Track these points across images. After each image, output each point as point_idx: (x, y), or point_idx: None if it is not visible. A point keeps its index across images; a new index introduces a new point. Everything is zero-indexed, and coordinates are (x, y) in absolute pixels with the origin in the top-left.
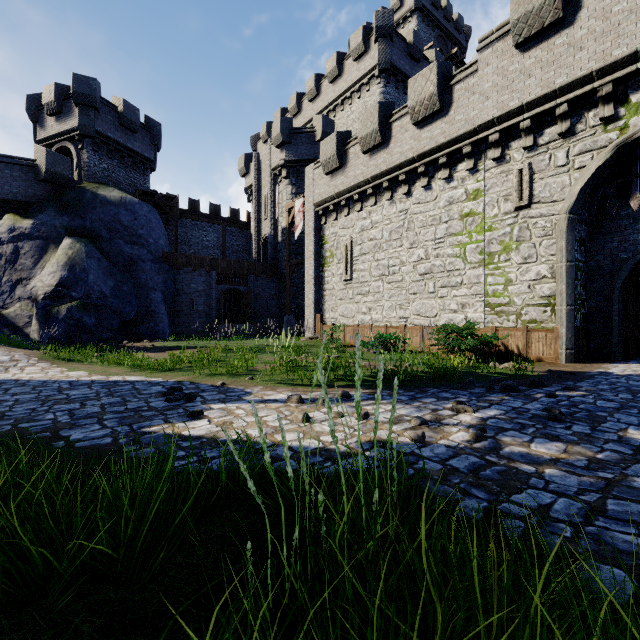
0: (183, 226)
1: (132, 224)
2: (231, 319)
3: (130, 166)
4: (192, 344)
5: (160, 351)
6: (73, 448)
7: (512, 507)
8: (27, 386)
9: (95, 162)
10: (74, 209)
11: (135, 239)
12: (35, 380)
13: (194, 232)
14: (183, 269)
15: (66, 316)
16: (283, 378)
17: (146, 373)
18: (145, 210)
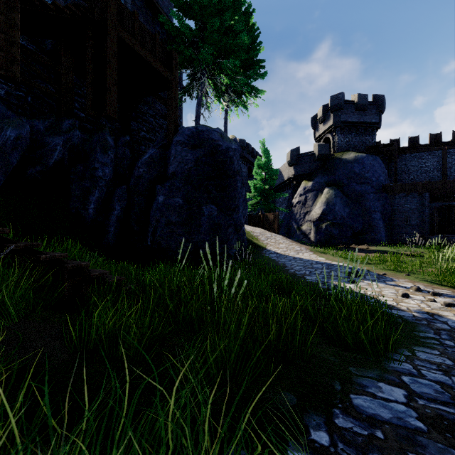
0: (403, 160)
1: (361, 171)
2: (449, 230)
3: (362, 133)
4: (395, 249)
5: (370, 252)
6: (305, 280)
7: (448, 342)
8: (302, 261)
9: (341, 140)
10: (330, 171)
11: (362, 180)
12: (305, 259)
13: (413, 162)
14: (398, 195)
15: (324, 229)
16: (434, 279)
17: (350, 263)
18: (370, 160)
